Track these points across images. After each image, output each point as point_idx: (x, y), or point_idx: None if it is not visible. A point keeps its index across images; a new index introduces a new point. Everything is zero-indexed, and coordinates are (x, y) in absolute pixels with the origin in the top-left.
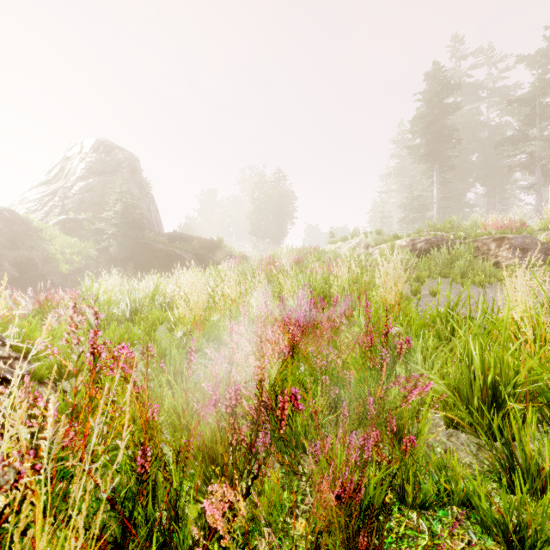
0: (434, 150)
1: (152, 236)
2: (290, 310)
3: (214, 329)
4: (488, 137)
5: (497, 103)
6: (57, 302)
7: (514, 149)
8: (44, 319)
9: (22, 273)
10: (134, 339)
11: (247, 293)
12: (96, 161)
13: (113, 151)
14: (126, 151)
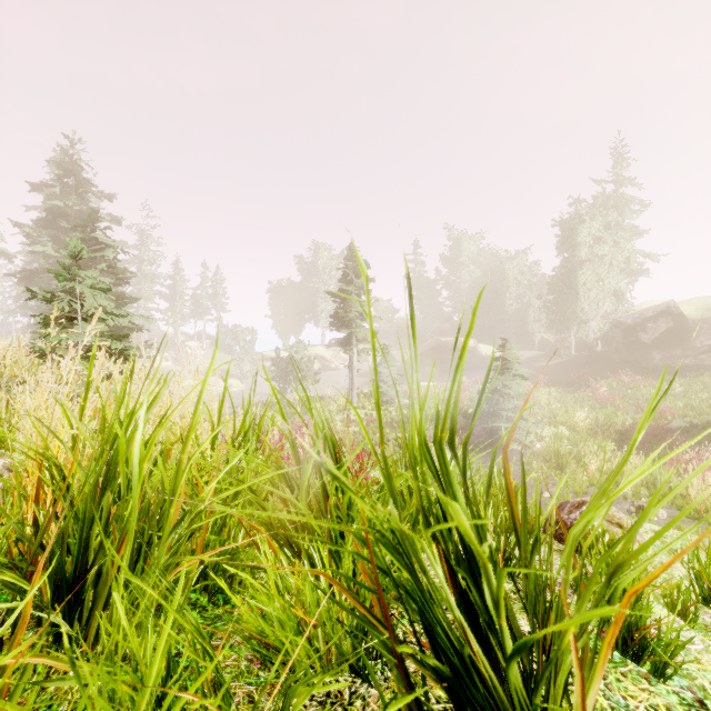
0: None
1: None
2: None
3: None
4: None
5: None
6: None
7: None
8: None
9: None
10: None
11: None
12: None
13: None
14: None
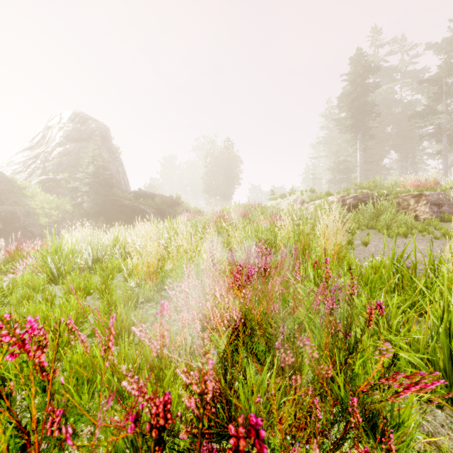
0: (357, 122)
1: (120, 194)
2: (240, 265)
3: (166, 279)
4: (401, 112)
5: (408, 84)
6: (26, 252)
7: (424, 121)
8: (13, 267)
9: (6, 225)
10: (90, 288)
11: (197, 244)
12: (73, 130)
13: (87, 122)
14: (98, 122)
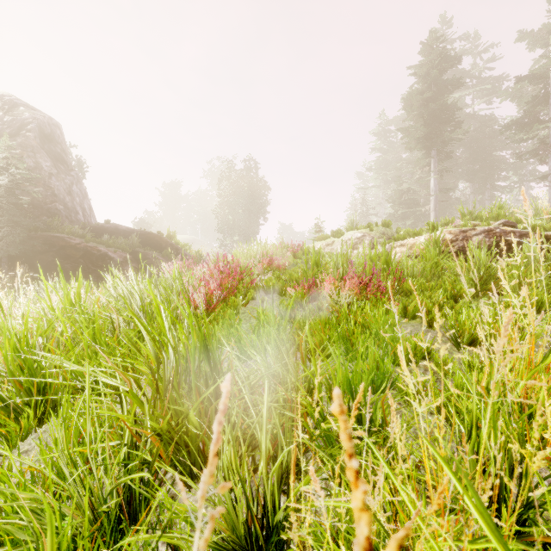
0: (432, 133)
1: (67, 227)
2: None
3: None
4: (476, 129)
5: (483, 95)
6: None
7: (527, 132)
8: None
9: None
10: None
11: None
12: None
13: (17, 109)
14: (39, 111)
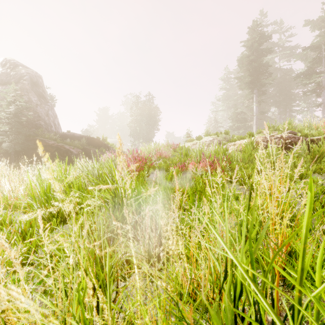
0: (254, 80)
1: (46, 134)
2: None
3: None
4: (281, 77)
5: (285, 56)
6: None
7: (309, 79)
8: None
9: None
10: None
11: None
12: (2, 74)
13: (18, 67)
14: (30, 69)
